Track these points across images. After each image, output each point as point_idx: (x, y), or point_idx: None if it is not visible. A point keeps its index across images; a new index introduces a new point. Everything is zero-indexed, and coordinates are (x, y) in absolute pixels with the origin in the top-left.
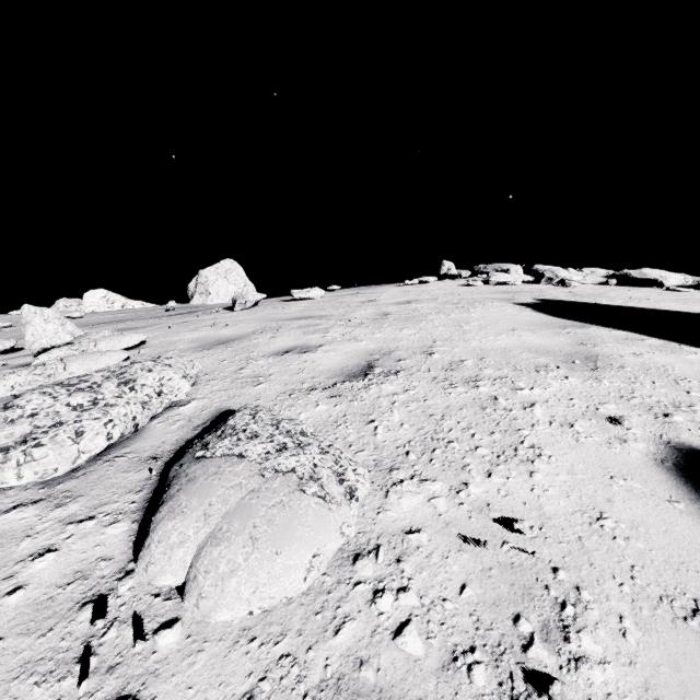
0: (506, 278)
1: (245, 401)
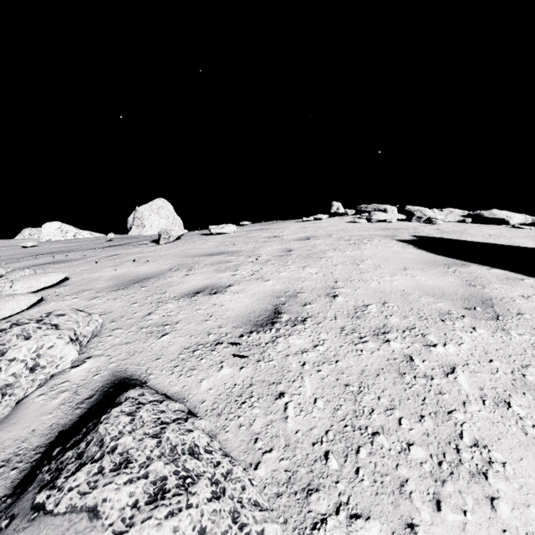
0: (385, 216)
1: (144, 361)
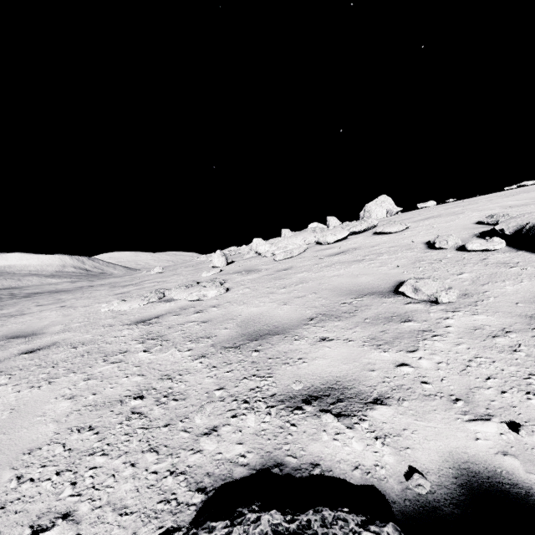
0: None
1: None
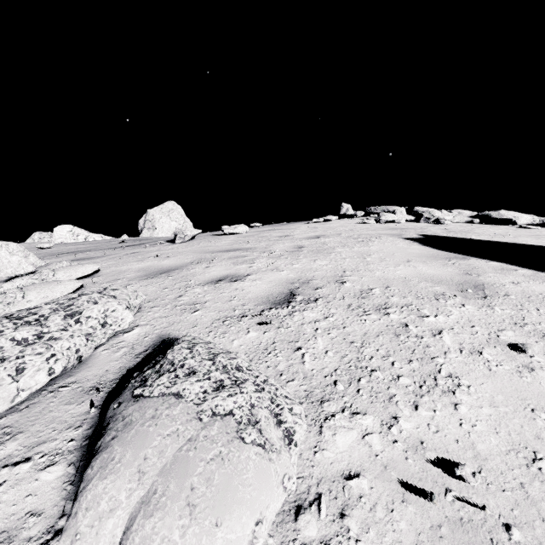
0: (394, 217)
1: (183, 328)
